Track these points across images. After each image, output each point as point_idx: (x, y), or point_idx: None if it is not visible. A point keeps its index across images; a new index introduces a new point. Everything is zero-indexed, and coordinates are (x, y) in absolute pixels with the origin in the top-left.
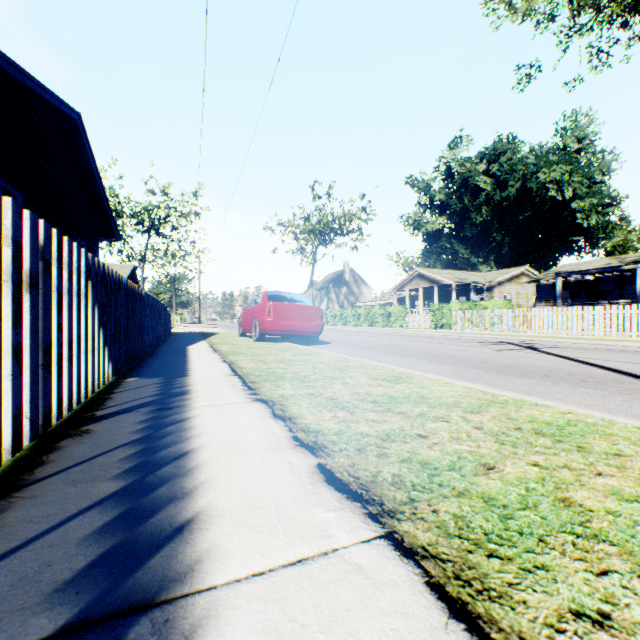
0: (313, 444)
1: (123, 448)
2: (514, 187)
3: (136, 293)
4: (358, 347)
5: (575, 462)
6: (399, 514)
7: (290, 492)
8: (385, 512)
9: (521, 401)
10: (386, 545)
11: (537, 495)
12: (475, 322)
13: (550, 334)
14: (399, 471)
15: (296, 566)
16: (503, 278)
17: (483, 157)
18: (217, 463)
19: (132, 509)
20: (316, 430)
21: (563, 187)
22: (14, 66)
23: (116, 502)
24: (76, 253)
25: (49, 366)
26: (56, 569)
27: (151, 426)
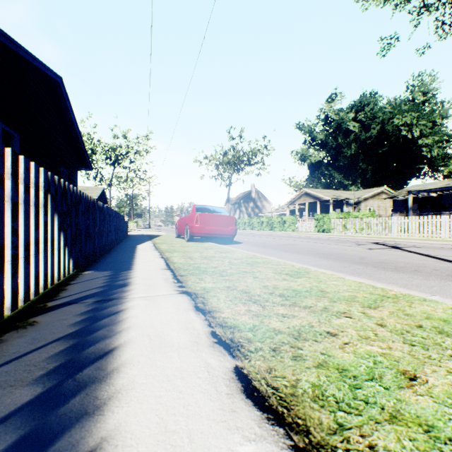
0: (230, 342)
1: (56, 343)
2: (375, 129)
3: (96, 206)
4: (263, 246)
5: None
6: (331, 451)
7: (206, 408)
8: (314, 447)
9: (409, 296)
10: None
11: None
12: (348, 227)
13: (406, 236)
14: (318, 380)
15: None
16: (368, 195)
17: (352, 108)
18: (137, 364)
19: (34, 431)
20: (232, 325)
21: (412, 128)
22: (10, 40)
23: (21, 419)
24: (34, 170)
25: (1, 266)
26: None
27: (88, 318)
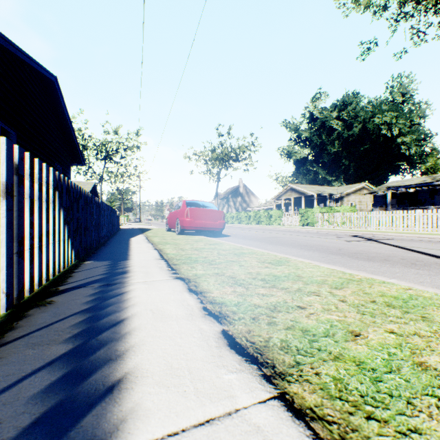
0: (218, 314)
1: (75, 316)
2: (357, 127)
3: (93, 201)
4: (249, 239)
5: (423, 330)
6: (288, 376)
7: (200, 355)
8: (277, 374)
9: (372, 279)
10: (279, 406)
11: (398, 359)
12: (331, 221)
13: (384, 230)
14: (285, 337)
15: (205, 426)
16: (350, 191)
17: (335, 107)
18: (145, 329)
19: (74, 370)
20: (220, 302)
21: (392, 127)
22: (9, 42)
23: (63, 363)
24: (45, 171)
25: (22, 254)
26: (4, 427)
27: (98, 298)
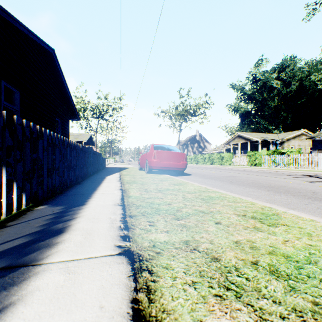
0: None
1: None
2: (295, 85)
3: (66, 143)
4: (209, 178)
5: None
6: None
7: None
8: None
9: None
10: None
11: None
12: (277, 162)
13: None
14: None
15: None
16: (290, 136)
17: (275, 69)
18: None
19: None
20: None
21: None
22: (5, 12)
23: None
24: None
25: None
26: None
27: None
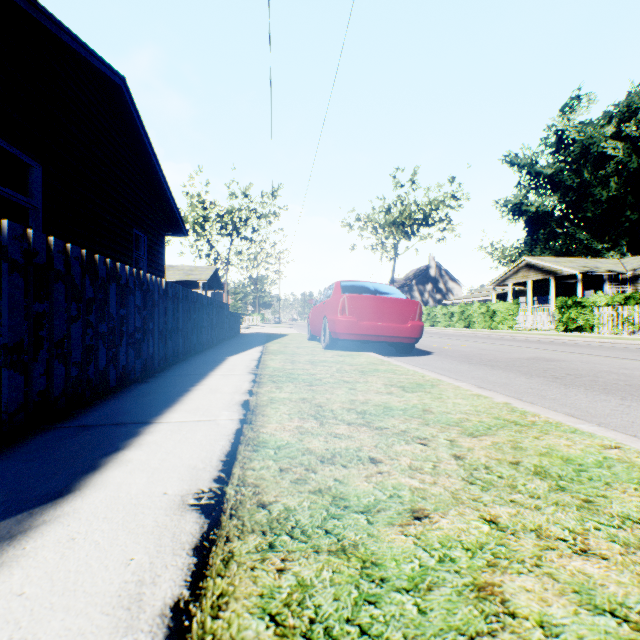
0: None
1: None
2: None
3: (103, 271)
4: (484, 363)
5: None
6: None
7: None
8: None
9: None
10: None
11: None
12: (637, 323)
13: None
14: None
15: None
16: None
17: (611, 117)
18: None
19: None
20: None
21: None
22: None
23: None
24: None
25: None
26: None
27: None
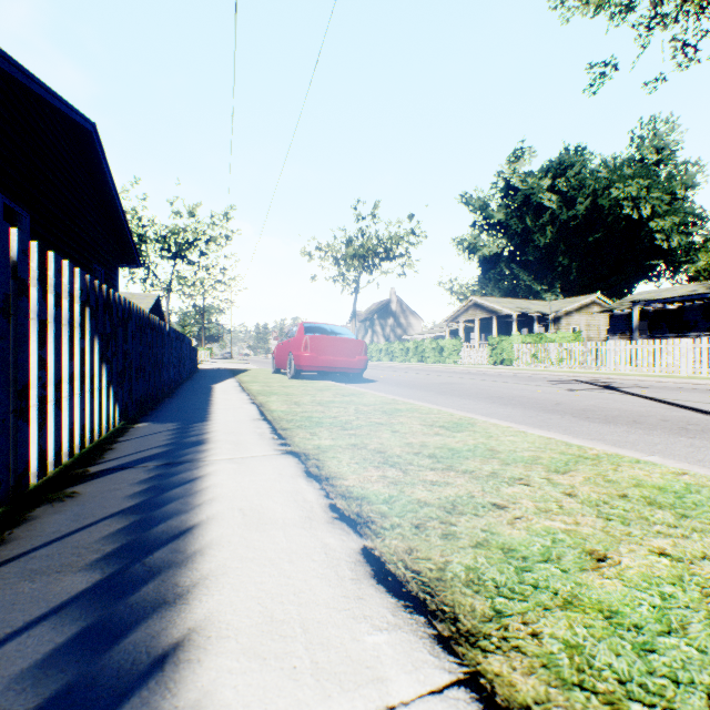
0: (356, 517)
1: (110, 520)
2: (583, 205)
3: (152, 324)
4: (407, 386)
5: None
6: (483, 640)
7: (324, 595)
8: (462, 635)
9: (617, 456)
10: (469, 701)
11: (680, 607)
12: (540, 357)
13: (628, 371)
14: (474, 562)
15: None
16: (571, 307)
17: (547, 171)
18: (228, 545)
19: (99, 622)
20: (360, 496)
21: (640, 204)
22: (17, 67)
23: (80, 609)
24: (67, 273)
25: (25, 412)
26: None
27: (152, 488)
